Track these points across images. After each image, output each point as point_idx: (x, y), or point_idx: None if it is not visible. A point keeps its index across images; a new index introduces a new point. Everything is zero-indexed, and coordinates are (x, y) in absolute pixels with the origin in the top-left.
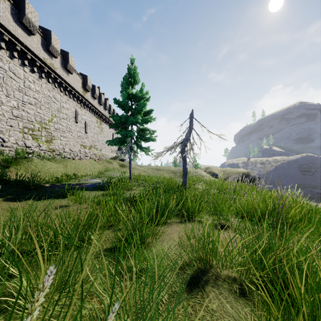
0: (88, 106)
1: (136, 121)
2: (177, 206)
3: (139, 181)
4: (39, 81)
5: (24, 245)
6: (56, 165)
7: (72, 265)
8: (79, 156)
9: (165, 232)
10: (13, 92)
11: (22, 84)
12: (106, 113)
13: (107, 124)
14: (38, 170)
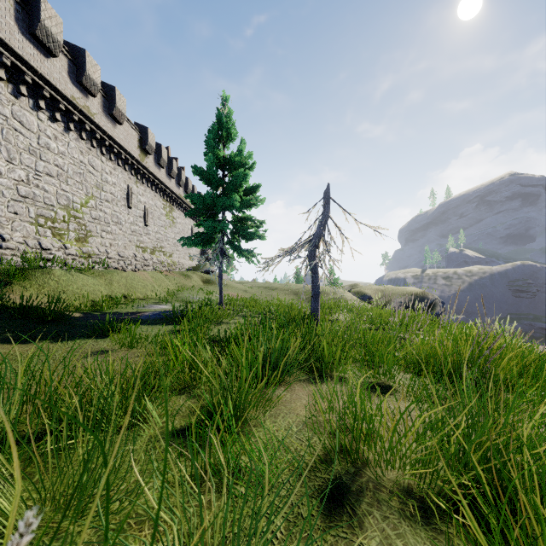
0: (149, 180)
1: (230, 204)
2: (303, 353)
3: (236, 309)
4: (65, 136)
5: (25, 424)
6: (94, 281)
7: (74, 489)
8: (135, 265)
9: (280, 400)
10: (20, 155)
11: (35, 140)
12: (181, 192)
13: (181, 210)
14: (62, 289)
